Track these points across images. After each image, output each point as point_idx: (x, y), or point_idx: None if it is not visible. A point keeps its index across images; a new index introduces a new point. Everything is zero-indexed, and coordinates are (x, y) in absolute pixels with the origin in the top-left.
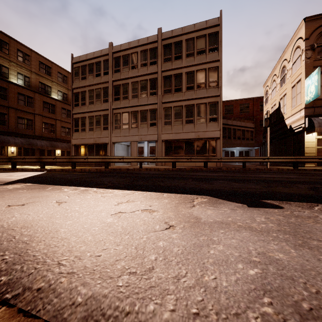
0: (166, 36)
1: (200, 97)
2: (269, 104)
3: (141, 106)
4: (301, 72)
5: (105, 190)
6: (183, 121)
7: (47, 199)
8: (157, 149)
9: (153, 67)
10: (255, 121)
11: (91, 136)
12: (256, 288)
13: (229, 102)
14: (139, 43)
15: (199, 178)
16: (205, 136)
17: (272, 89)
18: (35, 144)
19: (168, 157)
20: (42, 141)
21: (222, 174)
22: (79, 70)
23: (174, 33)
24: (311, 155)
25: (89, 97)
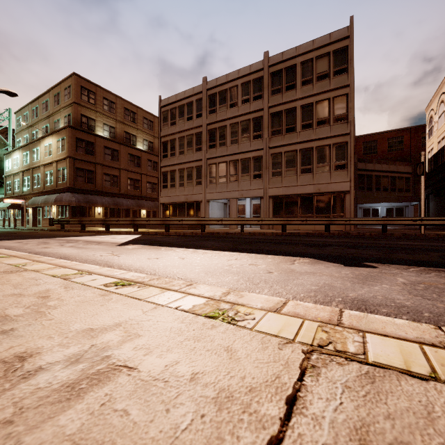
0: (275, 61)
1: (322, 137)
2: (434, 138)
3: (241, 154)
4: None
5: (213, 252)
6: (298, 170)
7: (170, 256)
8: (263, 207)
9: (257, 103)
10: (413, 162)
11: (182, 192)
12: (311, 291)
13: (370, 136)
14: (240, 74)
15: (312, 244)
16: (328, 190)
17: (440, 115)
18: (121, 204)
19: (276, 218)
20: (128, 199)
21: (344, 240)
22: (168, 115)
23: (285, 56)
24: None
25: (180, 146)
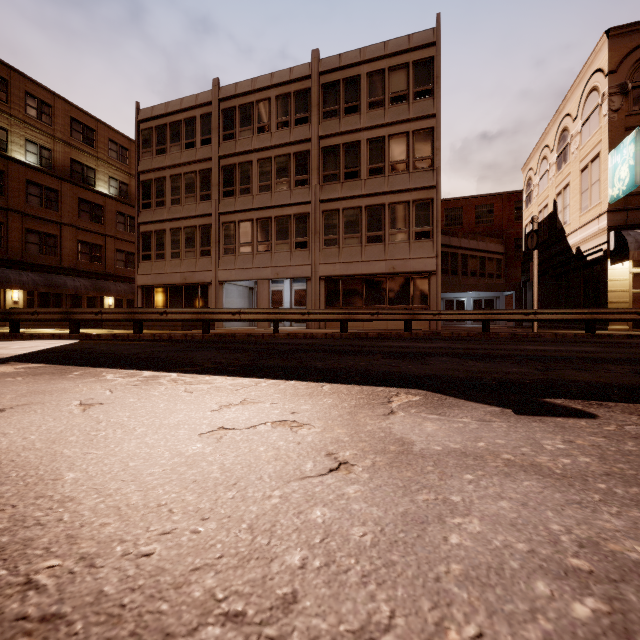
0: (329, 66)
1: (398, 189)
2: (534, 206)
3: (277, 209)
4: (601, 140)
5: (195, 378)
6: (363, 238)
7: (61, 397)
8: (310, 294)
9: (301, 129)
10: (505, 239)
11: (177, 268)
12: None
13: (454, 202)
14: (274, 81)
15: (398, 353)
16: (407, 269)
17: (541, 176)
18: (63, 285)
19: (332, 310)
20: (77, 278)
21: (443, 345)
22: (151, 136)
23: (344, 60)
24: (620, 307)
25: (173, 190)
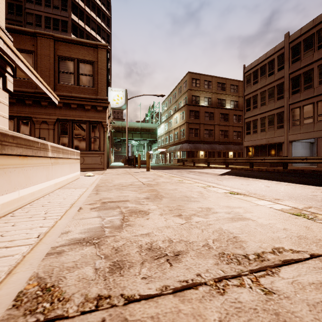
0: None
1: None
2: None
3: None
4: None
5: (296, 185)
6: None
7: (257, 184)
8: None
9: None
10: None
11: (263, 136)
12: None
13: None
14: None
15: None
16: None
17: None
18: (215, 148)
19: None
20: (219, 145)
21: None
22: (250, 77)
23: None
24: None
25: (261, 99)
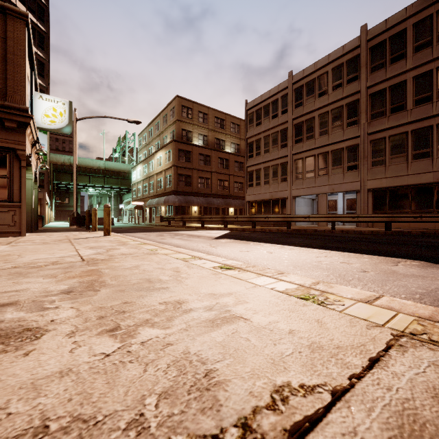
0: (375, 33)
1: None
2: None
3: (332, 145)
4: None
5: (300, 248)
6: (409, 156)
7: (259, 250)
8: (359, 202)
9: (352, 86)
10: None
11: (267, 190)
12: (416, 293)
13: None
14: (330, 59)
15: (427, 246)
16: None
17: None
18: (213, 203)
19: (377, 214)
20: (218, 199)
21: None
22: (253, 116)
23: (390, 23)
24: None
25: (265, 145)
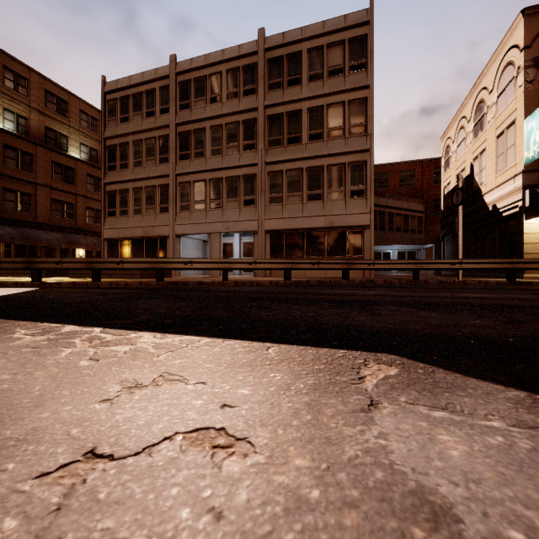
0: (273, 43)
1: (335, 153)
2: (452, 170)
3: (227, 170)
4: (516, 108)
5: (118, 336)
6: (304, 196)
7: None
8: (257, 246)
9: (249, 100)
10: (425, 199)
11: (138, 223)
12: None
13: (381, 167)
14: (224, 56)
15: (344, 301)
16: (343, 223)
17: (459, 143)
18: (37, 238)
19: (276, 260)
20: (50, 232)
21: (383, 293)
22: (116, 105)
23: (287, 38)
24: (534, 257)
25: (135, 153)
